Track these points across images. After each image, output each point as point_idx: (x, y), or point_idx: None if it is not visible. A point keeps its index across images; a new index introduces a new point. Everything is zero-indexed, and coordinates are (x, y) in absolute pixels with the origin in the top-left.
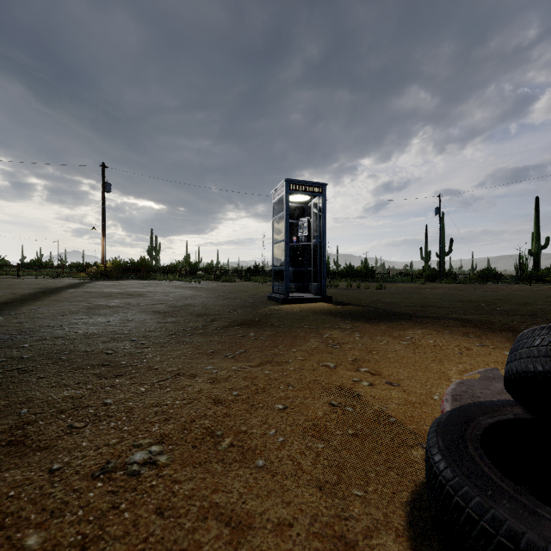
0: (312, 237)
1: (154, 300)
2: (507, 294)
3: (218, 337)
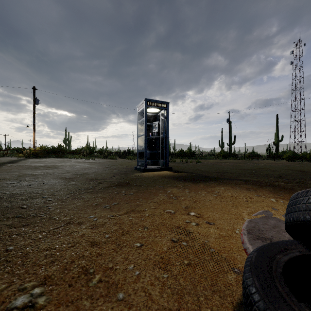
0: (160, 133)
1: (64, 170)
2: (264, 165)
3: (101, 194)
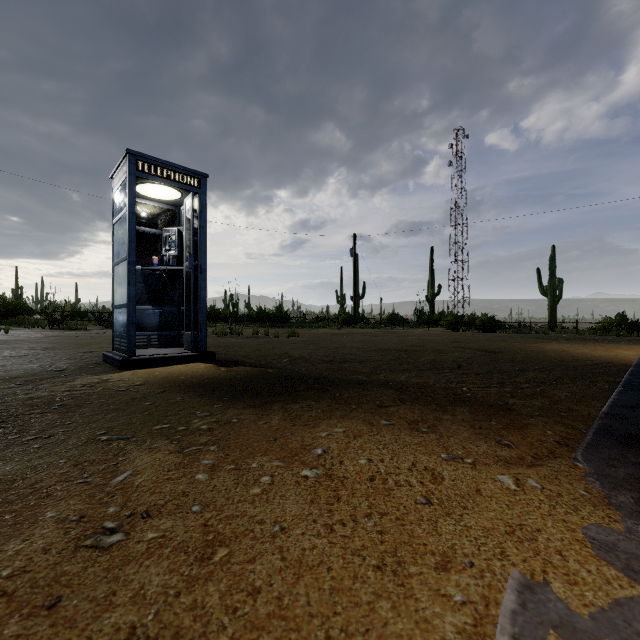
0: (184, 257)
1: None
2: (419, 339)
3: None
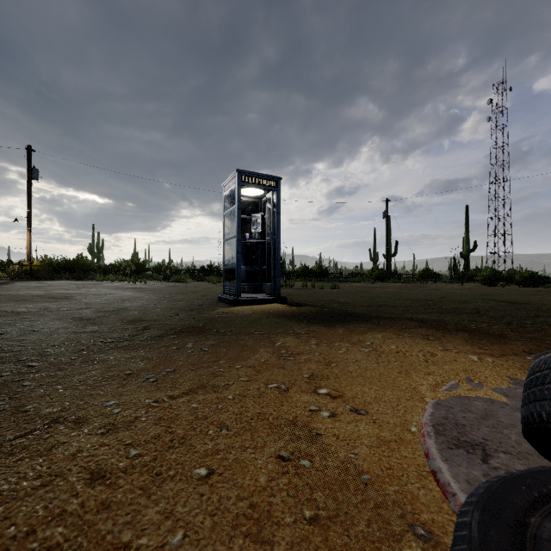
0: (266, 234)
1: (81, 303)
2: (448, 292)
3: (145, 350)
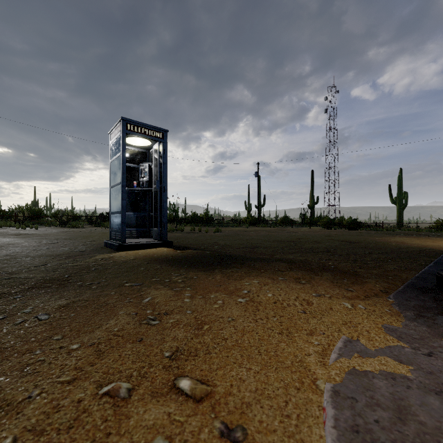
0: (153, 182)
1: None
2: (303, 234)
3: None
